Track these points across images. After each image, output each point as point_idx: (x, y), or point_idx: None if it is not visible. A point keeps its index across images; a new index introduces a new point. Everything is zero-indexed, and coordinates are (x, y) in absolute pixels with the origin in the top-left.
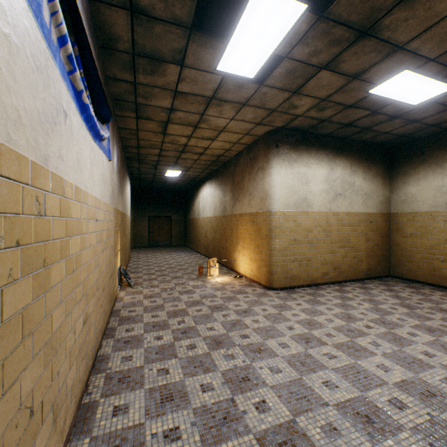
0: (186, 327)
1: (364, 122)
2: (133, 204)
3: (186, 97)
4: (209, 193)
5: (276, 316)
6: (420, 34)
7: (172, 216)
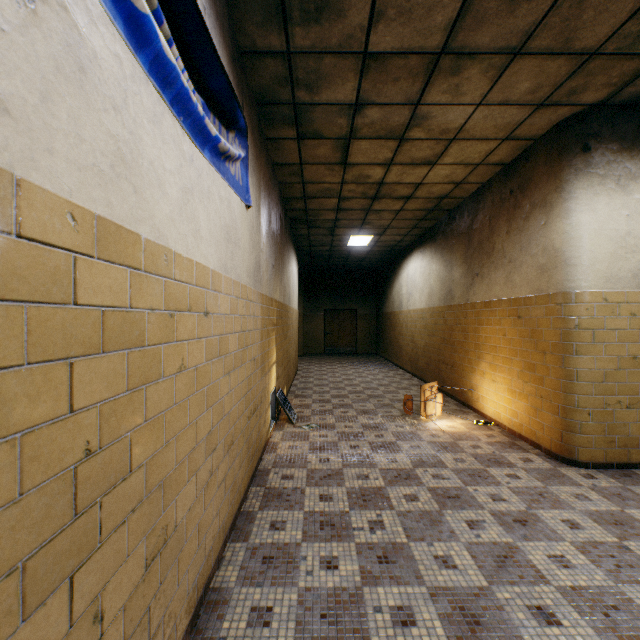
0: (388, 544)
1: None
2: (302, 292)
3: (384, 65)
4: (418, 269)
5: (617, 556)
6: None
7: (358, 309)
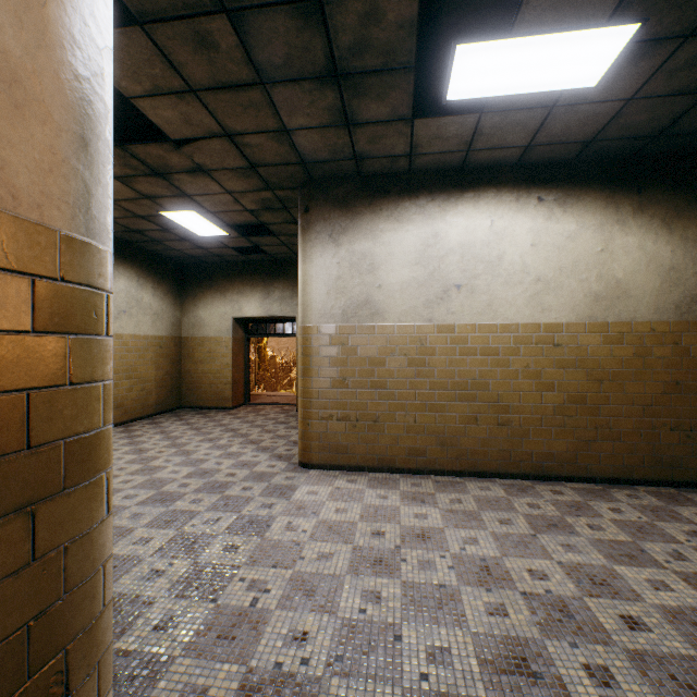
0: None
1: (156, 235)
2: None
3: None
4: None
5: None
6: (202, 195)
7: None
